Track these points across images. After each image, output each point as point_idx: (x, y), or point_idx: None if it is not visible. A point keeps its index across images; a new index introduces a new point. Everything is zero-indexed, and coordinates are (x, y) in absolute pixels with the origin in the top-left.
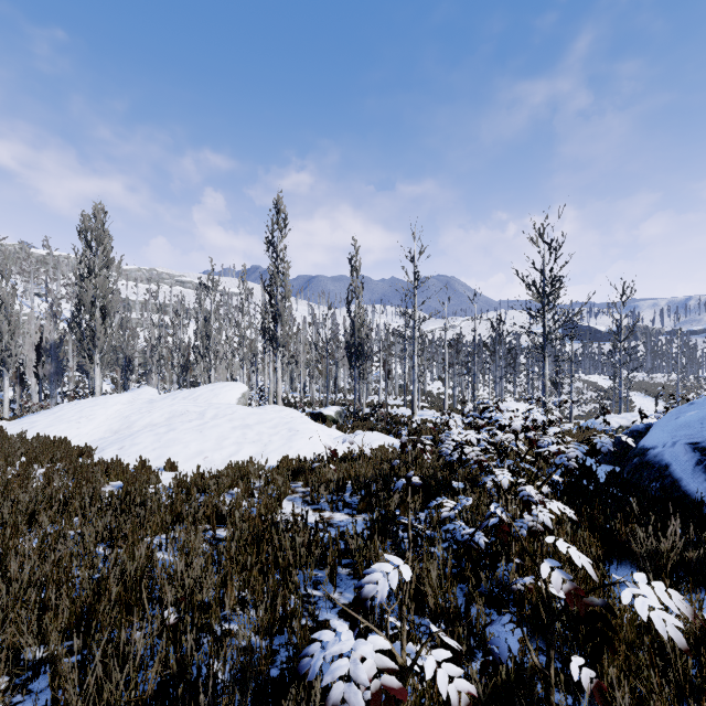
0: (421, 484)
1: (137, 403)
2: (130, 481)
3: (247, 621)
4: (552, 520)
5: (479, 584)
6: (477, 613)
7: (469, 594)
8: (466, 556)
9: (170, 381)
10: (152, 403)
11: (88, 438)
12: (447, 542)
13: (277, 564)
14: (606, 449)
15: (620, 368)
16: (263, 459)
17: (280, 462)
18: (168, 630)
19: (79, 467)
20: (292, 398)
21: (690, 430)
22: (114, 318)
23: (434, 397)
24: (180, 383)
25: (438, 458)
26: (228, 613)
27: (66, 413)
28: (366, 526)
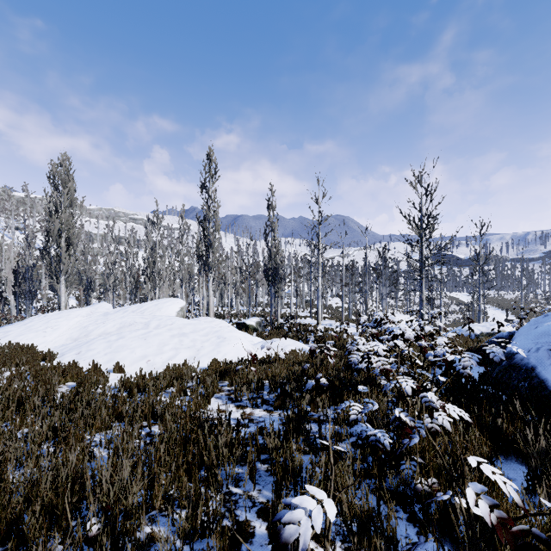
0: (328, 385)
1: (94, 315)
2: (82, 382)
3: (171, 523)
4: (444, 418)
5: (384, 480)
6: (387, 516)
7: (376, 491)
8: (373, 457)
9: (124, 297)
10: (107, 315)
11: (52, 345)
12: (352, 437)
13: (203, 460)
14: (498, 359)
15: (479, 287)
16: (196, 362)
17: (210, 364)
18: (90, 542)
19: (40, 370)
20: (222, 311)
21: (549, 338)
22: (76, 246)
23: (333, 310)
24: (131, 299)
25: (347, 367)
26: (155, 514)
27: (35, 324)
28: (282, 426)
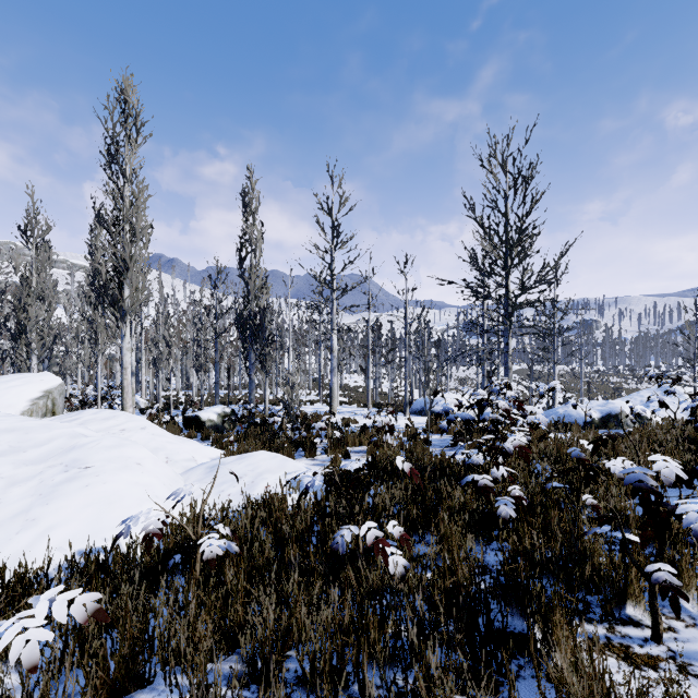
0: None
1: None
2: None
3: None
4: None
5: None
6: None
7: None
8: None
9: None
10: None
11: None
12: None
13: None
14: None
15: (554, 353)
16: None
17: None
18: None
19: None
20: (184, 397)
21: None
22: None
23: (351, 391)
24: None
25: None
26: None
27: None
28: None
